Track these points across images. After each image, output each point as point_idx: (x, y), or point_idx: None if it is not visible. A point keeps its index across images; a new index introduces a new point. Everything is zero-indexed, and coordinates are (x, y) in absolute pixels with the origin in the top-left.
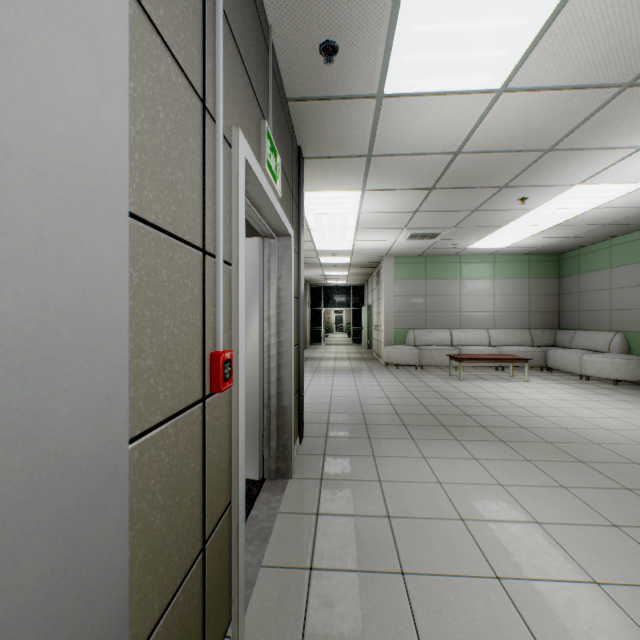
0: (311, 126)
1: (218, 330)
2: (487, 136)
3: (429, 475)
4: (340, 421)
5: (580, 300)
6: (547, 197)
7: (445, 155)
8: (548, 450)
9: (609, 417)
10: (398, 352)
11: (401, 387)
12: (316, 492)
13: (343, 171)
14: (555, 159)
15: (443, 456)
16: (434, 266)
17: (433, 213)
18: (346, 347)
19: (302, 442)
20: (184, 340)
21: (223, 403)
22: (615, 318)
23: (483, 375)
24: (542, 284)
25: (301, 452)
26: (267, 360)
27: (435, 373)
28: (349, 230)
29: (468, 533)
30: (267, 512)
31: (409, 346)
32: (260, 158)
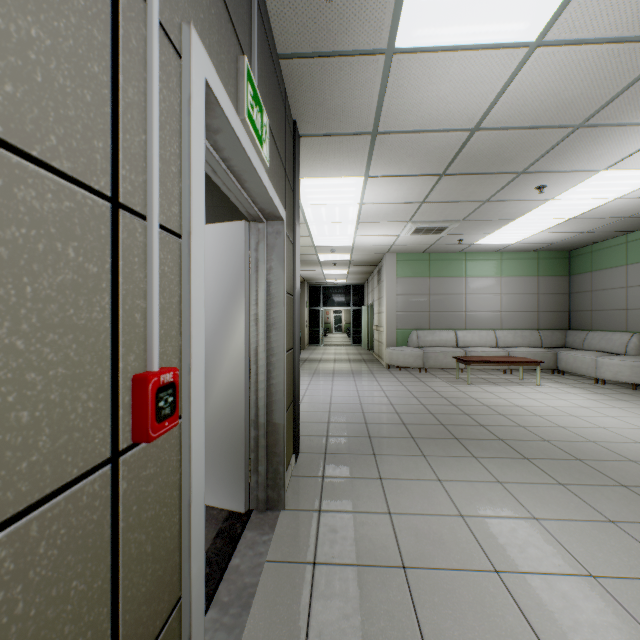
0: (308, 93)
1: (150, 337)
2: (511, 107)
3: (448, 505)
4: (341, 433)
5: (593, 299)
6: (568, 185)
7: (460, 132)
8: (581, 470)
9: (639, 428)
10: (401, 354)
11: (406, 392)
12: (313, 530)
13: (344, 153)
14: (584, 138)
15: (461, 478)
16: (438, 263)
17: (441, 204)
18: (345, 348)
19: (298, 460)
20: (51, 360)
21: (164, 451)
22: (632, 318)
23: (491, 378)
24: (551, 282)
25: (296, 473)
26: (254, 368)
27: (440, 376)
28: (350, 224)
29: (507, 593)
30: (251, 560)
31: (412, 347)
32: (238, 105)
